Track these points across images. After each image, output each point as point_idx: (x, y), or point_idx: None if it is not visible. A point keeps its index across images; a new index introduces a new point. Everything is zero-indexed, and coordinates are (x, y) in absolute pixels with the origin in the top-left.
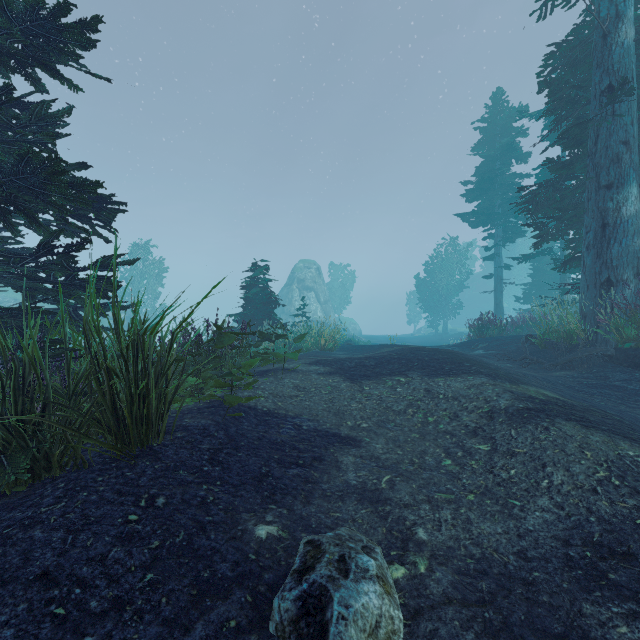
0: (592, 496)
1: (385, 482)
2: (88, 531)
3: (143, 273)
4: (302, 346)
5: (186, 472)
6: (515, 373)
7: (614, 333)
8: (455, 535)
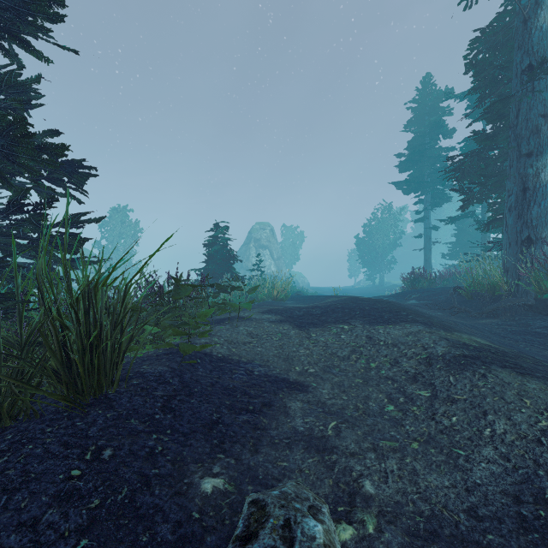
0: (537, 447)
1: (331, 429)
2: (25, 490)
3: (121, 233)
4: (257, 296)
5: (137, 421)
6: (447, 321)
7: (534, 285)
8: (402, 488)
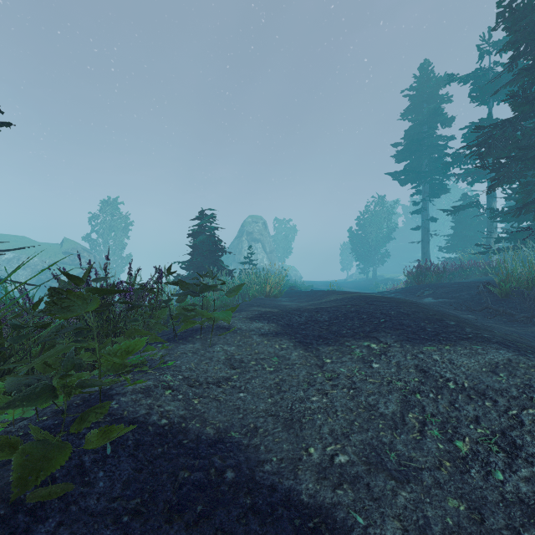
0: None
1: None
2: None
3: (111, 226)
4: (248, 292)
5: None
6: (511, 334)
7: None
8: None
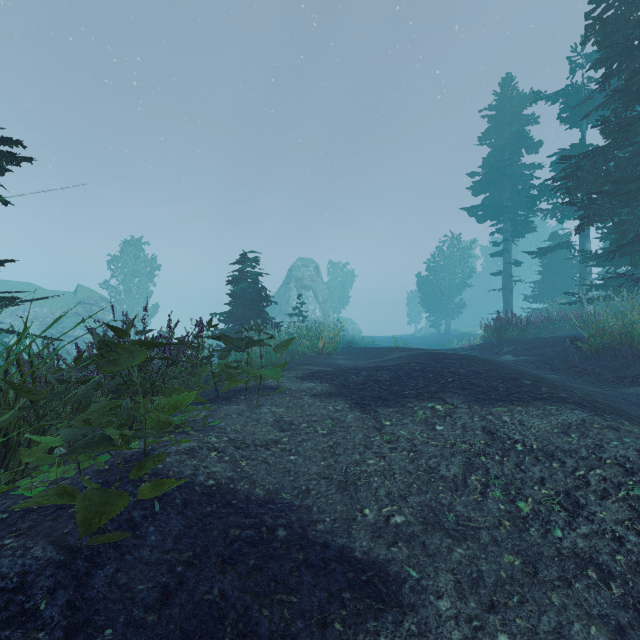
0: None
1: None
2: None
3: (134, 271)
4: (297, 349)
5: None
6: (594, 394)
7: None
8: None
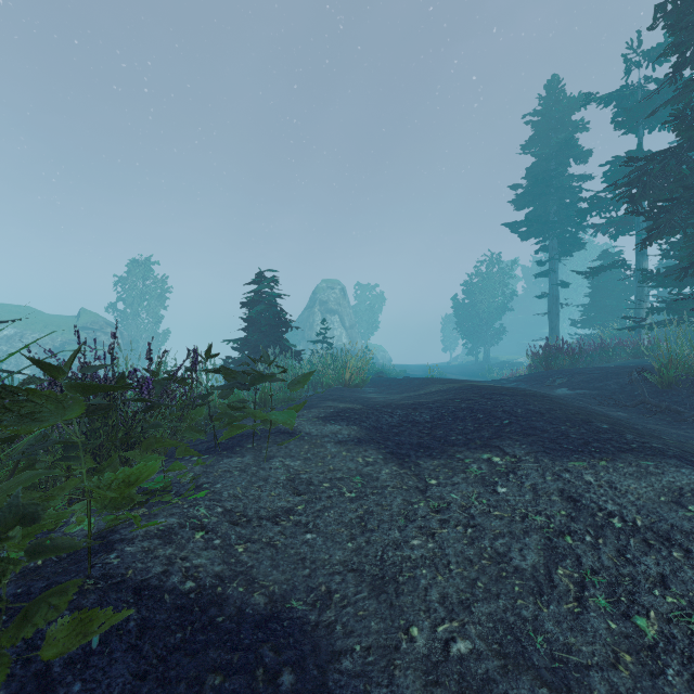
0: None
1: None
2: None
3: (143, 293)
4: (321, 381)
5: None
6: (686, 441)
7: None
8: None
